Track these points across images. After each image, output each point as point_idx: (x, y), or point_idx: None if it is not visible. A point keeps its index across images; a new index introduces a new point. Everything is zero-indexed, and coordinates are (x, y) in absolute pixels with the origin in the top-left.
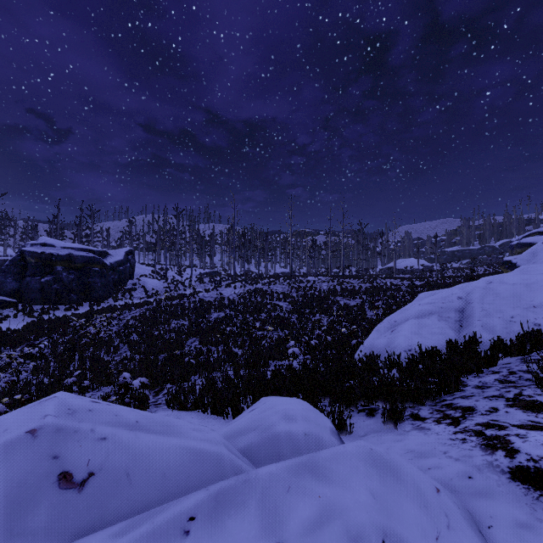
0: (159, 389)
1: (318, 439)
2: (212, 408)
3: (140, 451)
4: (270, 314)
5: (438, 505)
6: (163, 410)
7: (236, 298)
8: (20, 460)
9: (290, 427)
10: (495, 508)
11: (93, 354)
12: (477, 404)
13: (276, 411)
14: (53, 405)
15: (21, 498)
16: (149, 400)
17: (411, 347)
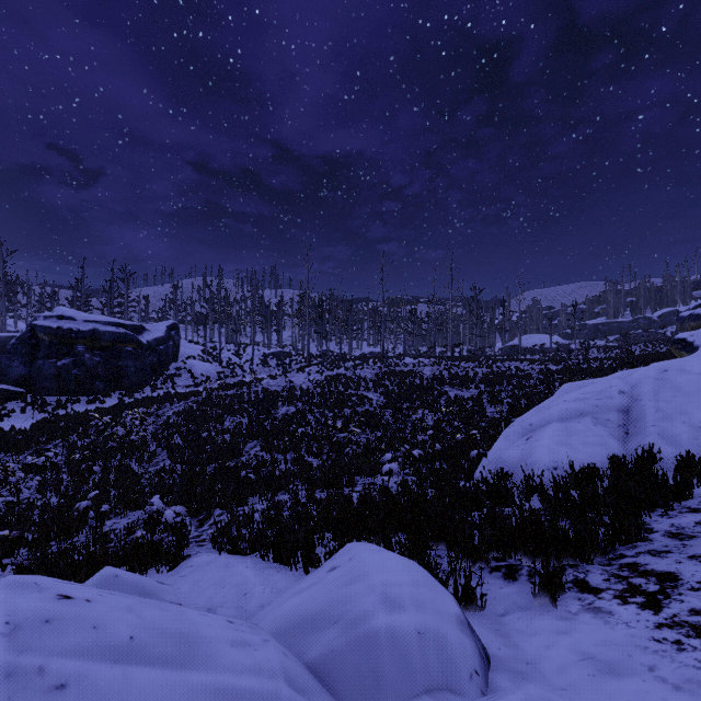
0: (204, 517)
1: (440, 642)
2: (275, 553)
3: None
4: (355, 409)
5: None
6: (207, 551)
7: (311, 387)
8: None
9: (394, 620)
10: None
11: (121, 463)
12: (680, 568)
13: (369, 585)
14: None
15: None
16: (190, 533)
17: (558, 464)
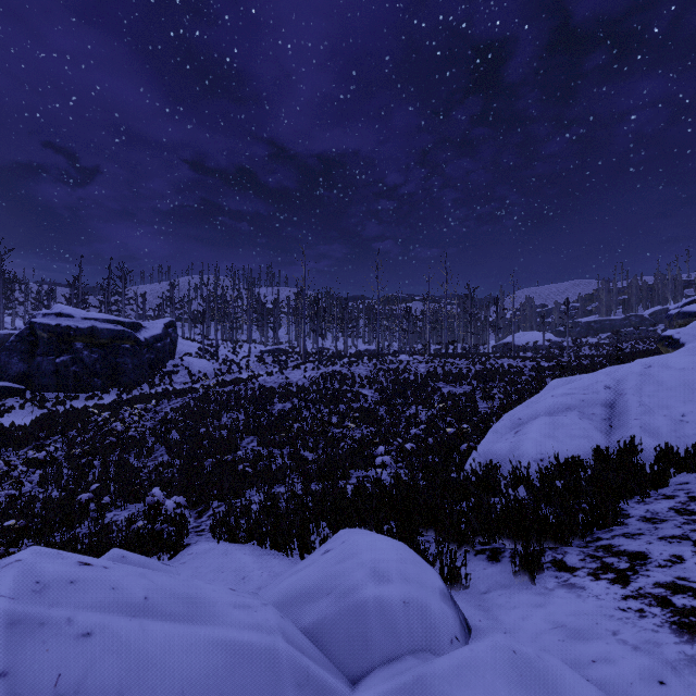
0: (203, 509)
1: (423, 610)
2: (272, 541)
3: (145, 654)
4: (351, 405)
5: None
6: (206, 540)
7: (306, 383)
8: None
9: (381, 591)
10: None
11: (120, 458)
12: (650, 548)
13: (360, 562)
14: (11, 578)
15: None
16: (189, 524)
17: (544, 455)
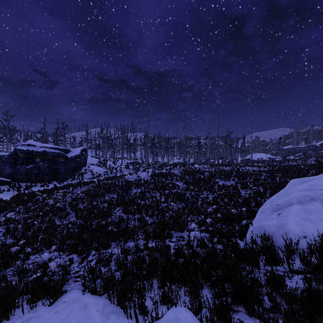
0: (85, 256)
1: None
2: (118, 300)
3: None
4: (171, 191)
5: None
6: (77, 288)
7: (148, 179)
8: None
9: None
10: None
11: (50, 219)
12: None
13: None
14: None
15: None
16: (73, 269)
17: (306, 234)
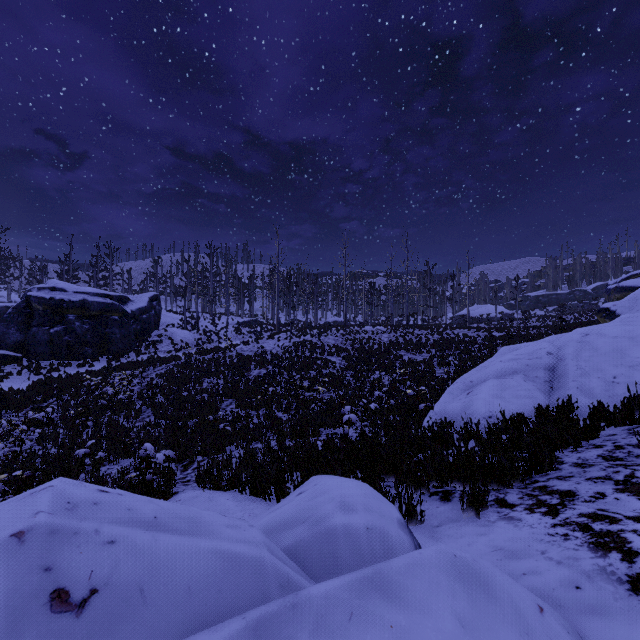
0: (188, 463)
1: (383, 535)
2: (251, 488)
3: (158, 558)
4: (320, 371)
5: (543, 631)
6: (192, 489)
7: (280, 352)
8: (2, 573)
9: (348, 519)
10: (614, 631)
11: (111, 419)
12: (578, 487)
13: (330, 497)
14: (47, 498)
15: (0, 627)
16: (176, 475)
17: (492, 413)
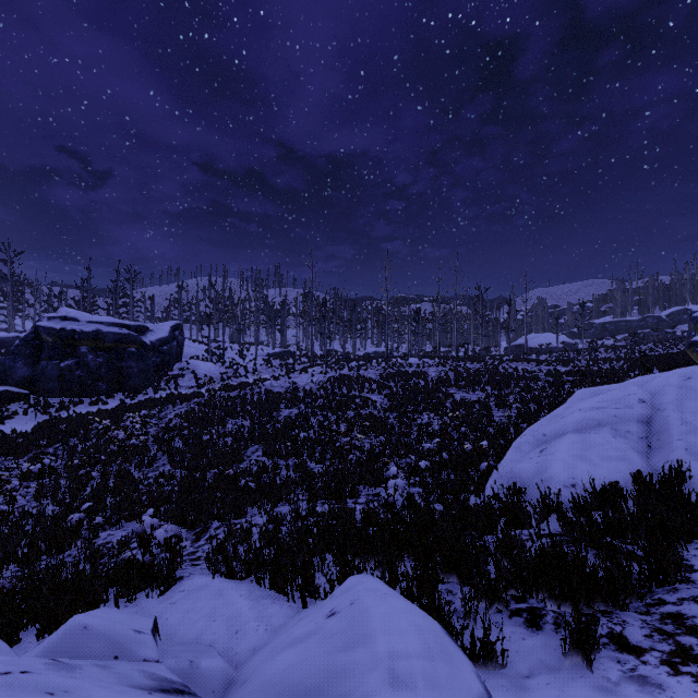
0: (201, 530)
1: None
2: (271, 580)
3: None
4: (359, 412)
5: None
6: (200, 573)
7: (314, 388)
8: None
9: None
10: None
11: (120, 468)
12: None
13: (373, 655)
14: None
15: None
16: (185, 549)
17: (576, 480)
